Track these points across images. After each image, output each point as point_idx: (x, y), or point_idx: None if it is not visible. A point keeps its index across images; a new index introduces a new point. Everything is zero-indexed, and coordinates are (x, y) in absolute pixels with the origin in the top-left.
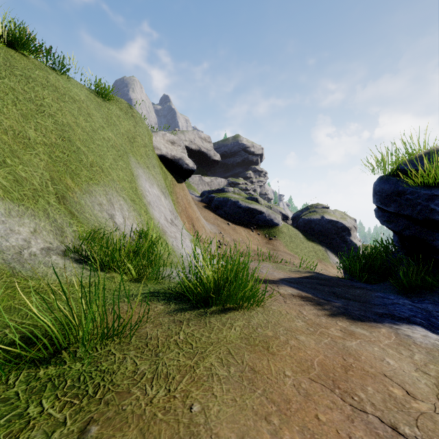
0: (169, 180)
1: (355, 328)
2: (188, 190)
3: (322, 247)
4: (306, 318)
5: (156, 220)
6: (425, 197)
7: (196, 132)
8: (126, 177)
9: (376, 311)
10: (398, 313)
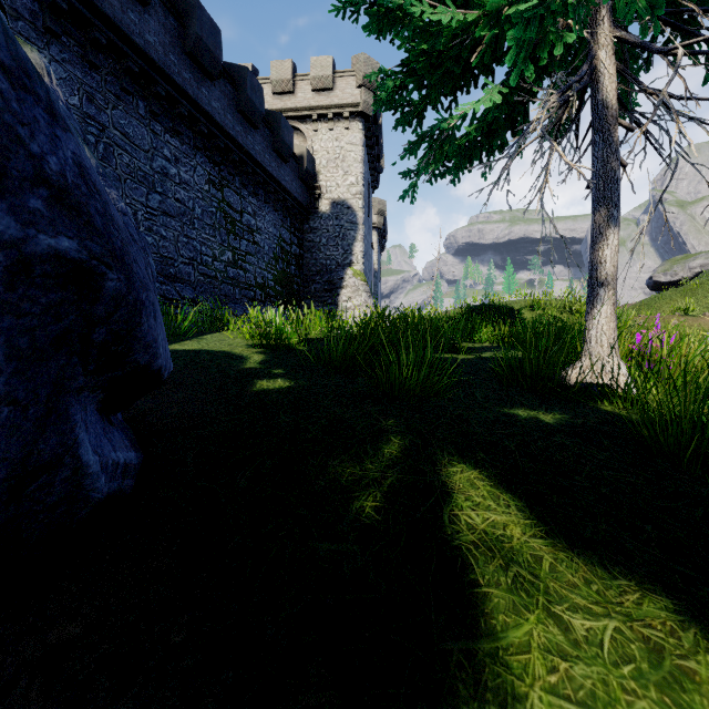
0: None
1: None
2: None
3: None
4: None
5: None
6: None
7: None
8: None
9: None
10: None
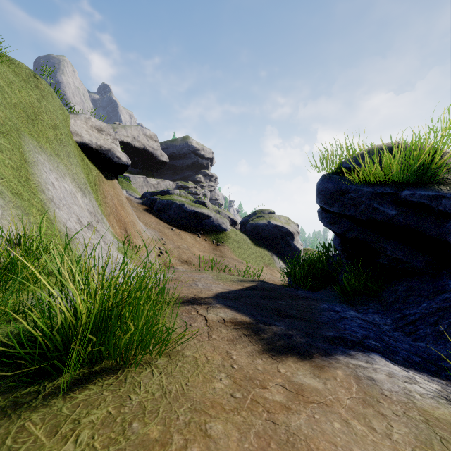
0: (93, 175)
1: (303, 376)
2: (127, 190)
3: (268, 252)
4: (234, 367)
5: (60, 222)
6: (368, 195)
7: (140, 128)
8: (10, 161)
9: (326, 333)
10: (349, 334)
